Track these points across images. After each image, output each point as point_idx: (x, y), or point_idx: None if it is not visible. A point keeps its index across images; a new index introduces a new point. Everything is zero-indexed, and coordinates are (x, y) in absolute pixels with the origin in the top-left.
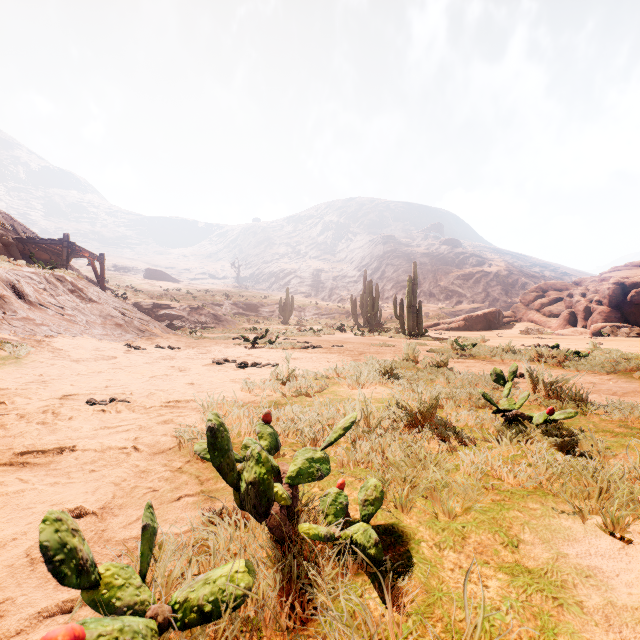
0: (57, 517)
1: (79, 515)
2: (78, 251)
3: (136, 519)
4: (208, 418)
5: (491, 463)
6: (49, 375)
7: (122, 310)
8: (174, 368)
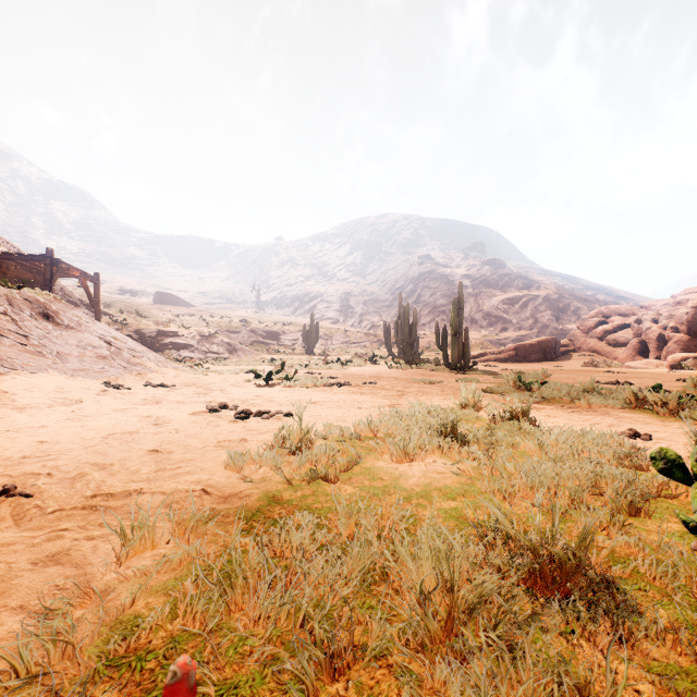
0: None
1: None
2: (65, 269)
3: None
4: None
5: None
6: None
7: (108, 339)
8: (149, 419)
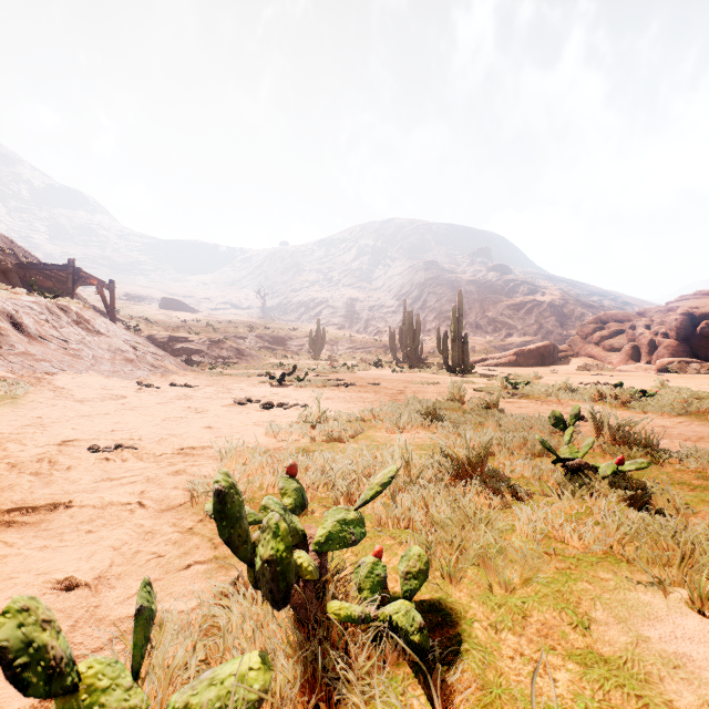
0: (23, 606)
1: (69, 587)
2: (85, 278)
3: (136, 592)
4: (215, 479)
5: (553, 523)
6: (49, 417)
7: (133, 344)
8: (190, 409)
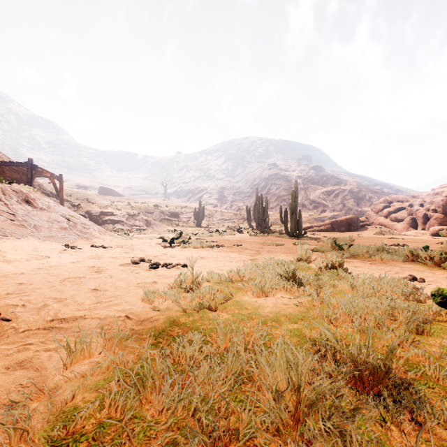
0: None
1: None
2: (40, 172)
3: None
4: None
5: None
6: None
7: (68, 216)
8: (93, 268)
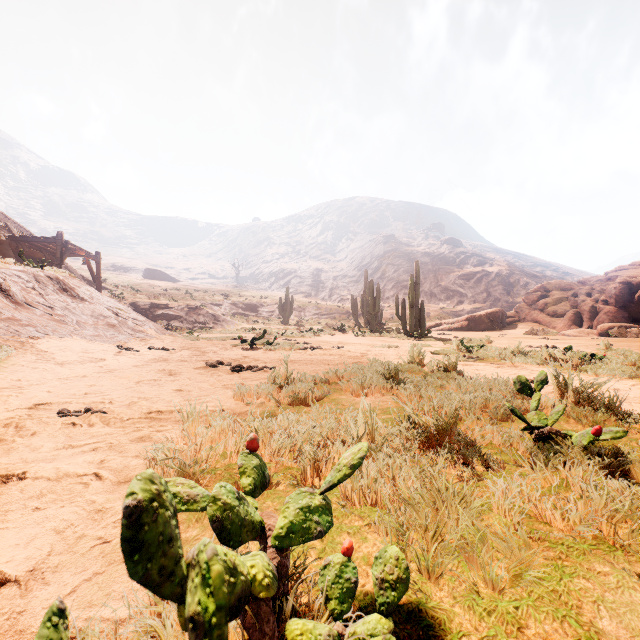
0: None
1: None
2: (73, 250)
3: (70, 592)
4: (128, 490)
5: (532, 500)
6: (28, 380)
7: (115, 310)
8: (164, 372)
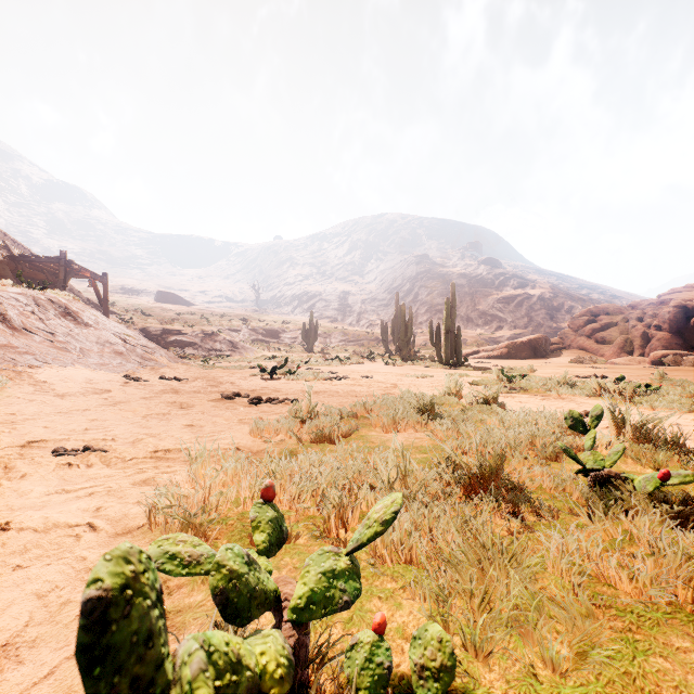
0: None
1: None
2: (77, 270)
3: (47, 673)
4: (91, 576)
5: (592, 556)
6: (23, 414)
7: (123, 336)
8: (175, 404)
